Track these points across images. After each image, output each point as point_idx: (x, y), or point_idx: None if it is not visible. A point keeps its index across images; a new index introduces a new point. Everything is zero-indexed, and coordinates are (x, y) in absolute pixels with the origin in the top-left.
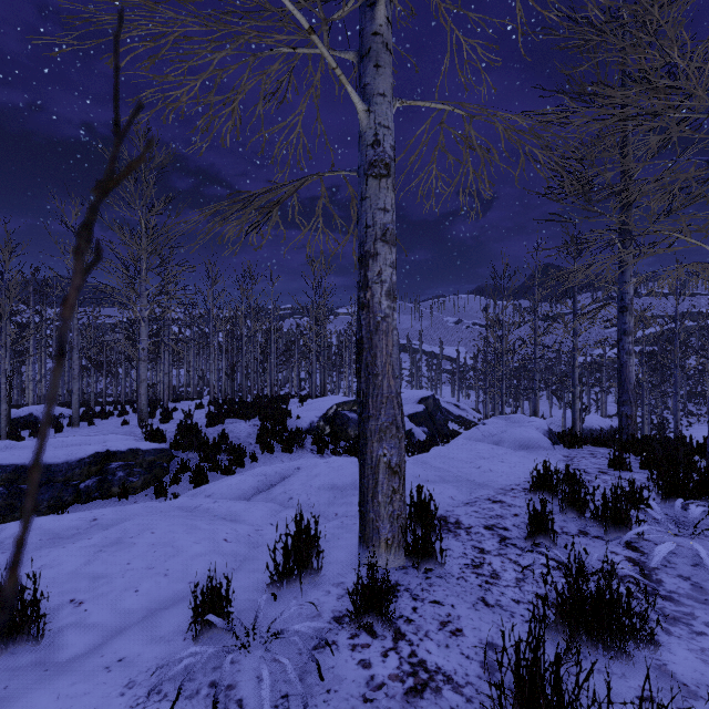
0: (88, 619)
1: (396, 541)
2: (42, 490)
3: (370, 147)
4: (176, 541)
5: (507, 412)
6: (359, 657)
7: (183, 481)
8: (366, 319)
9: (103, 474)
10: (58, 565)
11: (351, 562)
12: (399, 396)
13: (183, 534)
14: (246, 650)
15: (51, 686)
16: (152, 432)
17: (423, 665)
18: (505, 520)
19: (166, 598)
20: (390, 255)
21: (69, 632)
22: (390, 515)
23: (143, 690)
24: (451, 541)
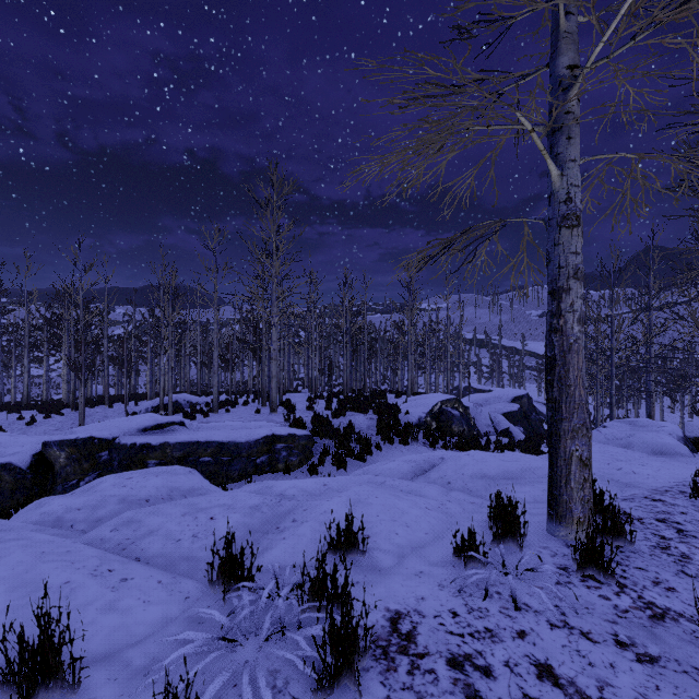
0: (380, 546)
1: (586, 520)
2: (235, 462)
3: (563, 204)
4: (397, 504)
5: (606, 414)
6: (597, 593)
7: (326, 463)
8: (559, 341)
9: (271, 453)
10: (335, 511)
11: (543, 534)
12: (586, 403)
13: (397, 500)
14: (505, 578)
15: (391, 579)
16: (295, 421)
17: (654, 604)
18: (674, 516)
19: (417, 541)
20: (580, 289)
21: (375, 552)
22: (581, 499)
23: (453, 589)
24: (628, 527)
